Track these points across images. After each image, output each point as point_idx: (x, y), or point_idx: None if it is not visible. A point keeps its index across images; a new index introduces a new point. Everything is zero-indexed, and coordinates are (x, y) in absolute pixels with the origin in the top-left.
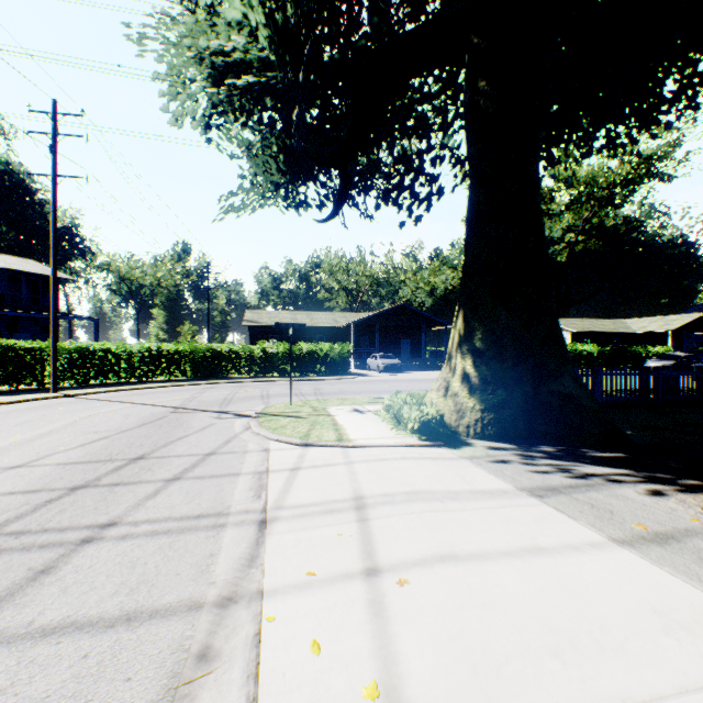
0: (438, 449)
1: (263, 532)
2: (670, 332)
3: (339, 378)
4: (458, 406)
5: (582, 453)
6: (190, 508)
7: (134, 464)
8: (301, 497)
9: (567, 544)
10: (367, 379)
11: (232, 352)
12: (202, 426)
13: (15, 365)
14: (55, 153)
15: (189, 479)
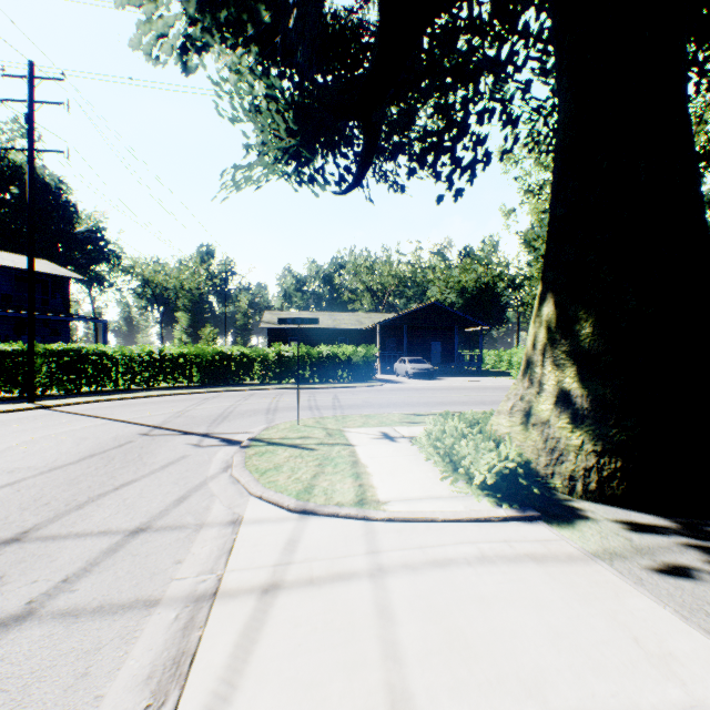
0: (535, 528)
1: None
2: None
3: (363, 385)
4: (551, 443)
5: None
6: None
7: None
8: None
9: None
10: (395, 387)
11: (243, 355)
12: (167, 461)
13: None
14: (31, 123)
15: (44, 621)
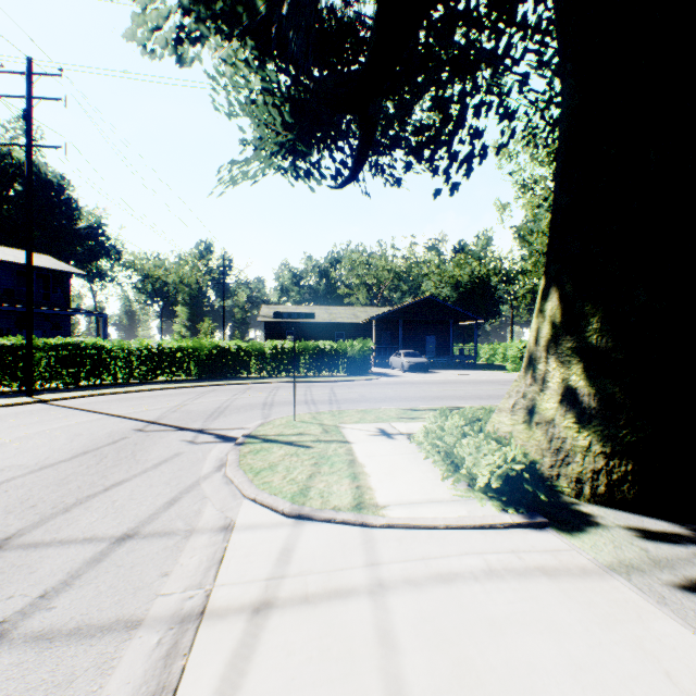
0: (543, 536)
1: None
2: None
3: (359, 379)
4: (556, 443)
5: None
6: None
7: None
8: None
9: None
10: (391, 380)
11: (240, 349)
12: (160, 459)
13: None
14: (29, 118)
15: (15, 645)
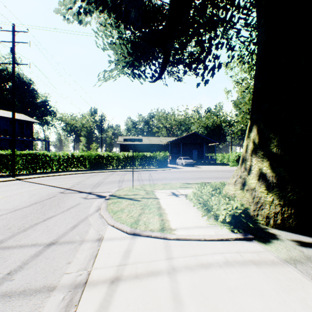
0: (252, 244)
1: None
2: None
3: (163, 169)
4: (256, 199)
5: None
6: None
7: None
8: None
9: None
10: (177, 170)
11: (109, 156)
12: (70, 206)
13: None
14: (13, 51)
15: None
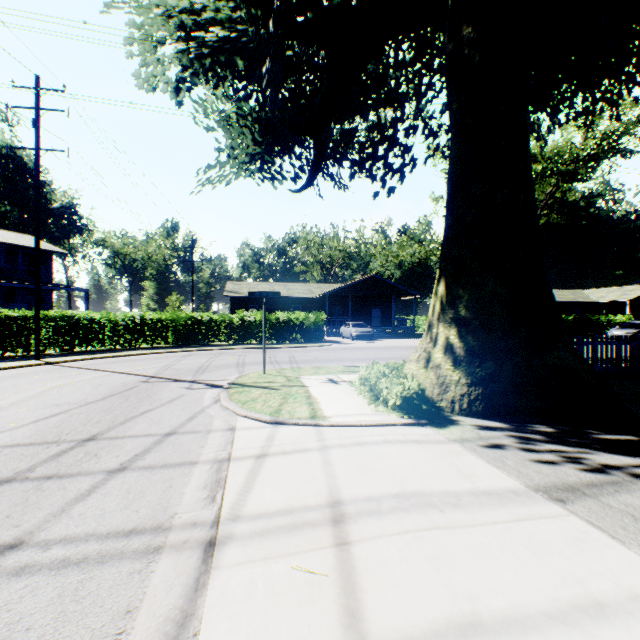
0: (423, 429)
1: (207, 563)
2: (628, 301)
3: (314, 345)
4: (441, 379)
5: (586, 434)
6: (124, 517)
7: (81, 447)
8: (264, 500)
9: (633, 594)
10: (340, 346)
11: (212, 320)
12: (170, 398)
13: (1, 333)
14: (37, 127)
15: (136, 470)
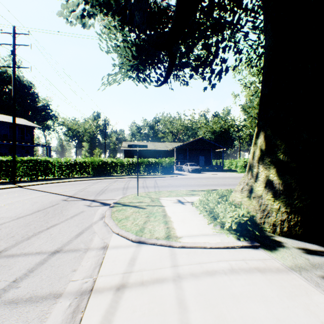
0: (257, 252)
1: None
2: None
3: (168, 176)
4: (263, 207)
5: None
6: None
7: None
8: None
9: None
10: (183, 177)
11: (113, 162)
12: (74, 214)
13: None
14: (14, 54)
15: None
